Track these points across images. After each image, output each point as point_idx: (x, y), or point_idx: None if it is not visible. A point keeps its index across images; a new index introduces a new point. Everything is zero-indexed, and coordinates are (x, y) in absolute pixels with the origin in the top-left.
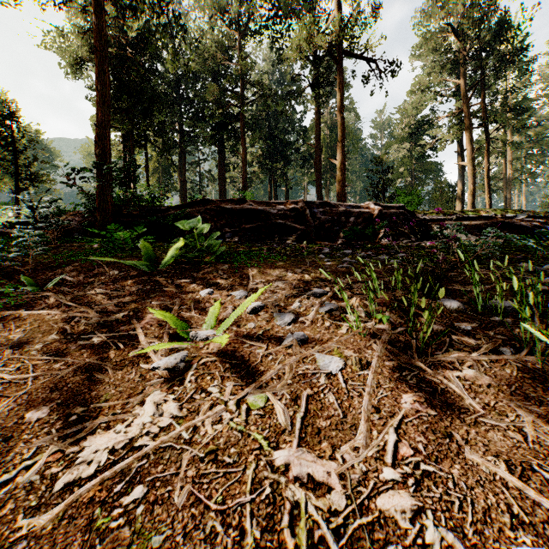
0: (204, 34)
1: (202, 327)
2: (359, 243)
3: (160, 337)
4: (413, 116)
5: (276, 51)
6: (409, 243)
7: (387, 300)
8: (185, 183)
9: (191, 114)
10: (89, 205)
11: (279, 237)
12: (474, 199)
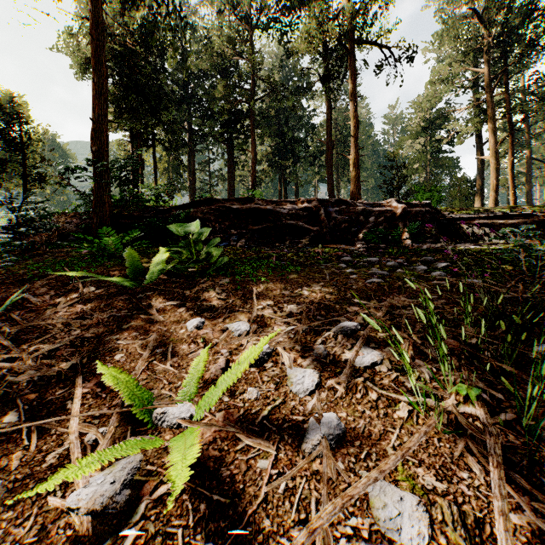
0: (213, 31)
1: (176, 396)
2: (381, 246)
3: (109, 415)
4: (429, 109)
5: (286, 44)
6: (441, 246)
7: (454, 345)
8: (194, 182)
9: (200, 113)
10: (86, 206)
11: (290, 239)
12: (497, 195)
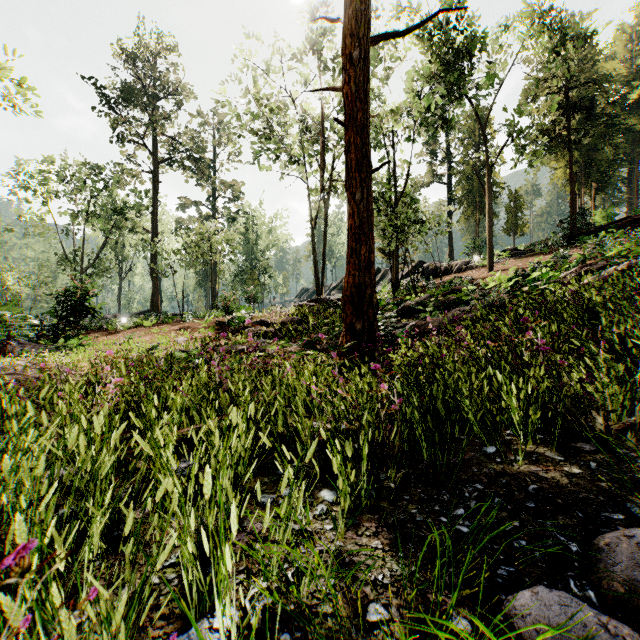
0: None
1: None
2: None
3: None
4: None
5: None
6: None
7: None
8: (632, 196)
9: (639, 130)
10: (566, 232)
11: None
12: None
